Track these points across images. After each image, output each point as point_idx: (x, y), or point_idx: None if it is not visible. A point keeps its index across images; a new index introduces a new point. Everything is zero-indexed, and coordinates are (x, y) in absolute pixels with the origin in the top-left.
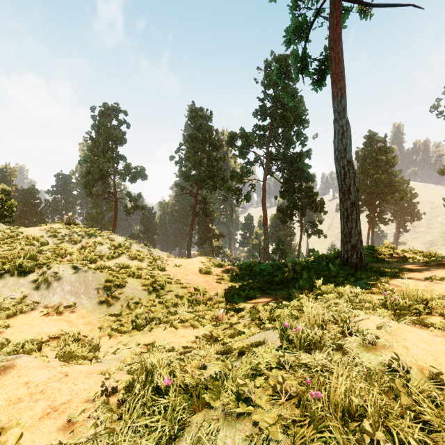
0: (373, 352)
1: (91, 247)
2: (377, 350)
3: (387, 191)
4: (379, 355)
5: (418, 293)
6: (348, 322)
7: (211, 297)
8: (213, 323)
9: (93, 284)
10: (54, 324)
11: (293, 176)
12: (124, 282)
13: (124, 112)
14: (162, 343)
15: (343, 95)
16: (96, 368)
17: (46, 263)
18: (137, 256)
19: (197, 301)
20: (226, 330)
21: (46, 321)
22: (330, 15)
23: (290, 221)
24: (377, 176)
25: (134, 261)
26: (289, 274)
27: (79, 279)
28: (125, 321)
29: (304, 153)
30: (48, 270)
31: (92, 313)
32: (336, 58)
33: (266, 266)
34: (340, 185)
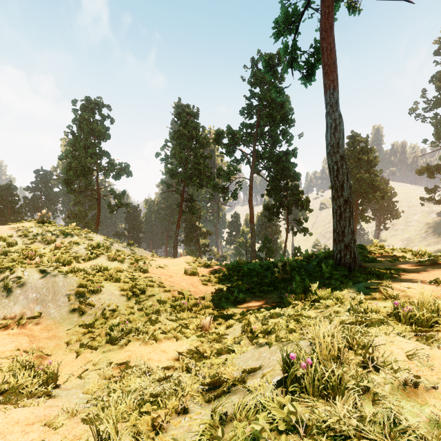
0: (415, 399)
1: (66, 248)
2: (419, 396)
3: (369, 190)
4: (425, 405)
5: (436, 302)
6: (371, 350)
7: (197, 302)
8: (199, 333)
9: (63, 289)
10: (11, 340)
11: (280, 174)
12: (100, 287)
13: (107, 106)
14: (138, 363)
15: (335, 87)
16: (43, 413)
17: (9, 267)
18: (117, 256)
19: (181, 307)
20: (213, 343)
21: (1, 336)
22: (322, 4)
23: (276, 219)
24: (359, 175)
25: (114, 263)
26: (279, 275)
27: (47, 284)
28: (98, 333)
29: (290, 152)
30: (10, 274)
31: (60, 325)
32: (328, 49)
33: (255, 266)
34: (332, 181)
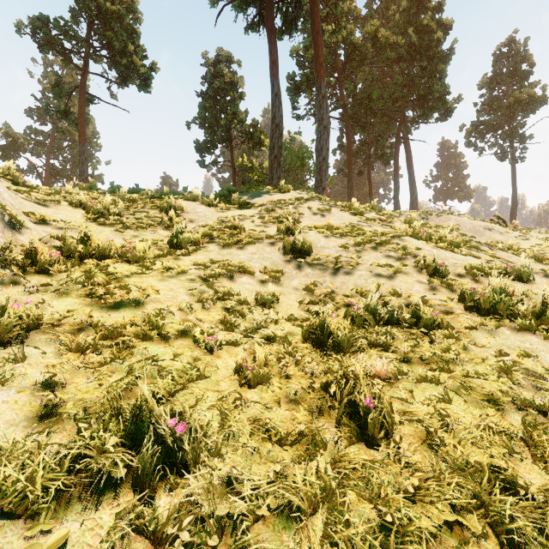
0: None
1: None
2: None
3: None
4: None
5: None
6: None
7: None
8: None
9: None
10: None
11: None
12: None
13: None
14: None
15: (84, 144)
16: None
17: None
18: None
19: None
20: None
21: None
22: (79, 99)
23: None
24: None
25: None
26: None
27: None
28: None
29: (95, 176)
30: None
31: None
32: (81, 124)
33: None
34: None
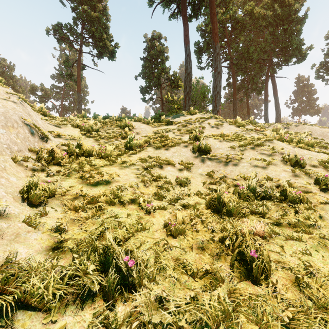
0: None
1: None
2: None
3: None
4: None
5: None
6: None
7: None
8: None
9: None
10: None
11: None
12: None
13: None
14: None
15: (80, 92)
16: None
17: None
18: None
19: None
20: None
21: None
22: (77, 67)
23: None
24: None
25: None
26: None
27: None
28: None
29: (86, 110)
30: None
31: None
32: (78, 81)
33: None
34: None
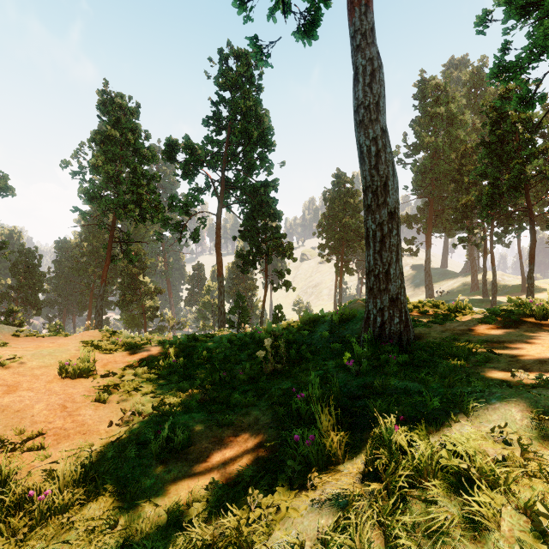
0: None
1: None
2: None
3: (355, 238)
4: None
5: None
6: None
7: (32, 489)
8: None
9: None
10: None
11: (257, 211)
12: None
13: None
14: None
15: (369, 4)
16: None
17: None
18: None
19: None
20: None
21: None
22: None
23: (252, 270)
24: (346, 220)
25: None
26: (264, 358)
27: None
28: None
29: (269, 183)
30: None
31: None
32: None
33: (220, 343)
34: (368, 177)
